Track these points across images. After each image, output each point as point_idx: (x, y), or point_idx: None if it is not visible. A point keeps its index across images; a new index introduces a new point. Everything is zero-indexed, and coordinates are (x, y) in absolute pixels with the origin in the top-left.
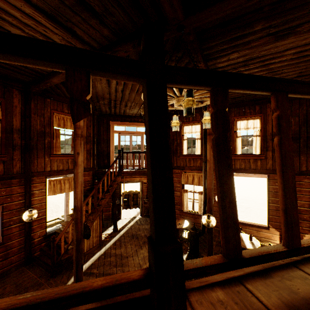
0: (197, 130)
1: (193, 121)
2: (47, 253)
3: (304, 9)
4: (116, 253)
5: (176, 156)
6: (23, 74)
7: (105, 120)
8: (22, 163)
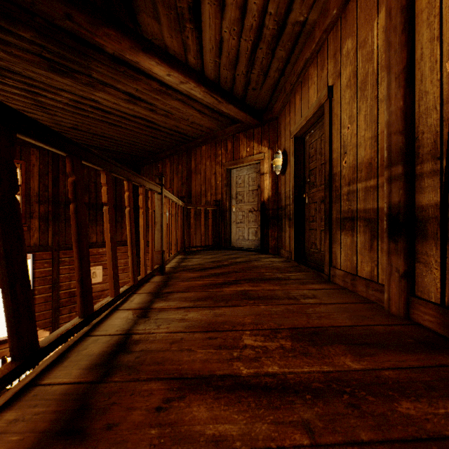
0: None
1: None
2: None
3: (84, 60)
4: None
5: None
6: None
7: None
8: None
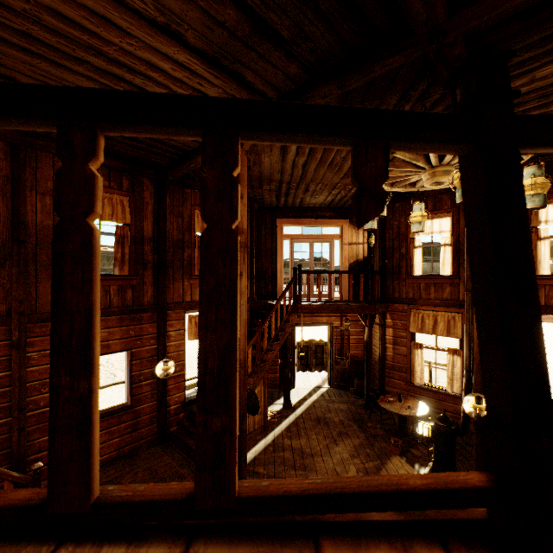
0: (443, 227)
1: (434, 211)
2: (187, 429)
3: None
4: (293, 445)
5: (399, 279)
6: (159, 155)
7: (269, 218)
8: (154, 290)
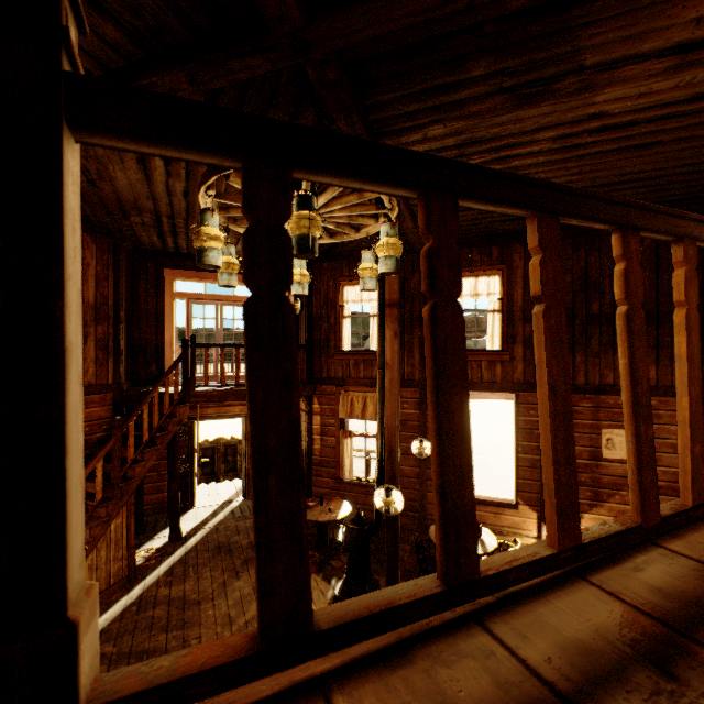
0: (373, 295)
1: None
2: None
3: (565, 43)
4: (173, 594)
5: (327, 355)
6: None
7: (152, 266)
8: None
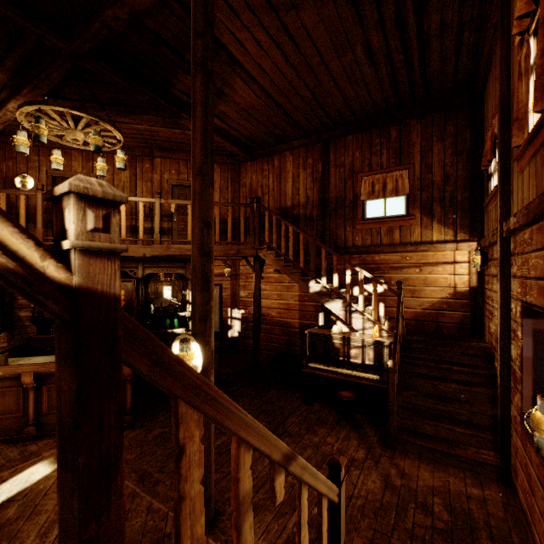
0: None
1: None
2: None
3: None
4: None
5: None
6: None
7: None
8: None
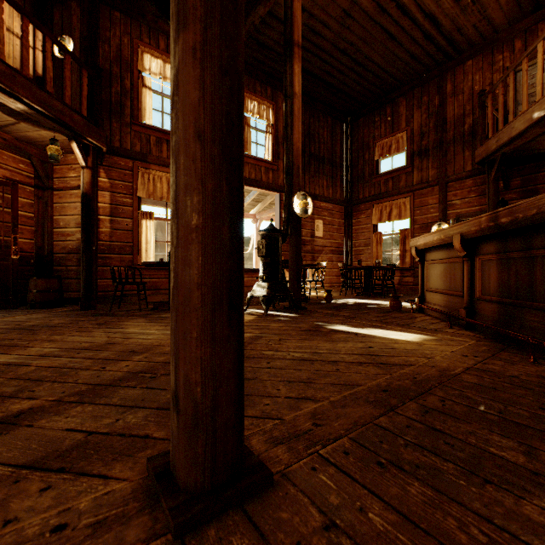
0: None
1: (168, 54)
2: None
3: None
4: (33, 354)
5: (121, 122)
6: None
7: None
8: None
